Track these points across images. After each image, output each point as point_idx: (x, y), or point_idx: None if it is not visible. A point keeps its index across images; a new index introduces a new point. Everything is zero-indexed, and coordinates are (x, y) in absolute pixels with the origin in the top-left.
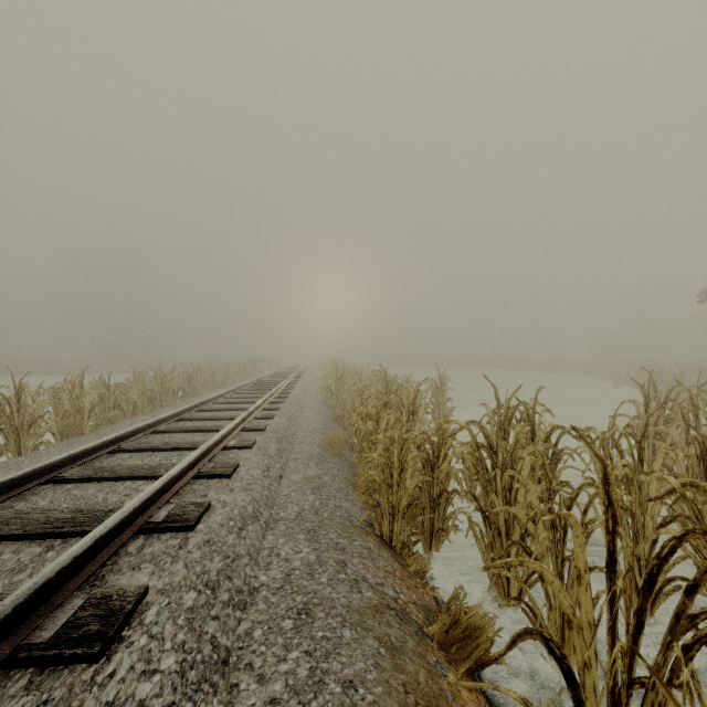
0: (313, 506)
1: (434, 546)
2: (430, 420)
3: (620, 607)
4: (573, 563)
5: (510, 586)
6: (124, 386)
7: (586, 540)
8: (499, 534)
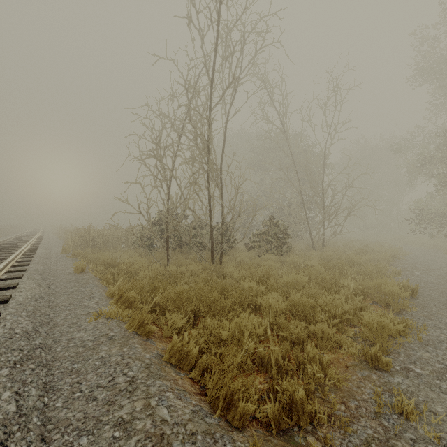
0: (57, 241)
1: None
2: None
3: None
4: None
5: None
6: None
7: None
8: None
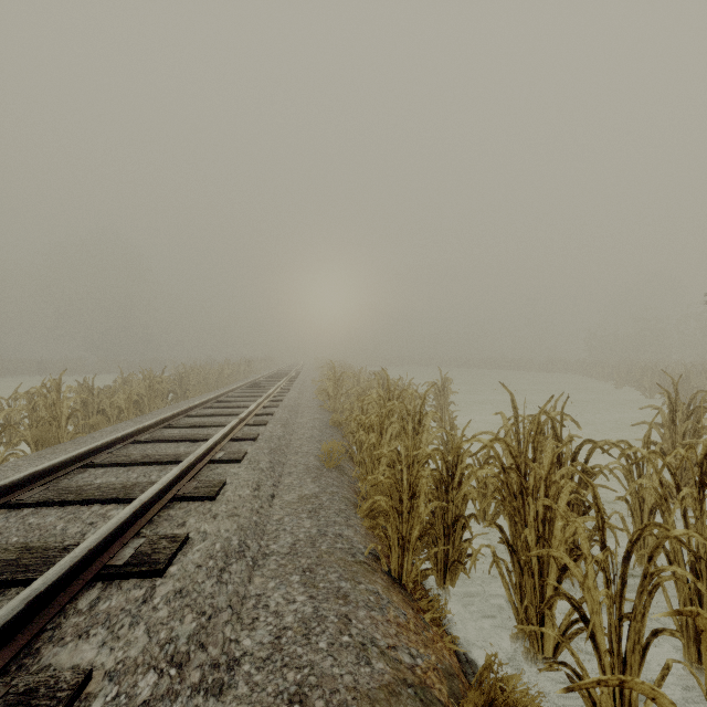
0: (309, 535)
1: (449, 579)
2: (438, 430)
3: (699, 682)
4: (635, 623)
5: (545, 636)
6: (109, 389)
7: (651, 595)
8: (532, 574)
